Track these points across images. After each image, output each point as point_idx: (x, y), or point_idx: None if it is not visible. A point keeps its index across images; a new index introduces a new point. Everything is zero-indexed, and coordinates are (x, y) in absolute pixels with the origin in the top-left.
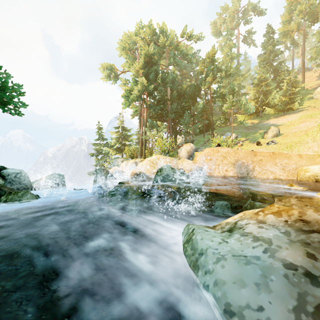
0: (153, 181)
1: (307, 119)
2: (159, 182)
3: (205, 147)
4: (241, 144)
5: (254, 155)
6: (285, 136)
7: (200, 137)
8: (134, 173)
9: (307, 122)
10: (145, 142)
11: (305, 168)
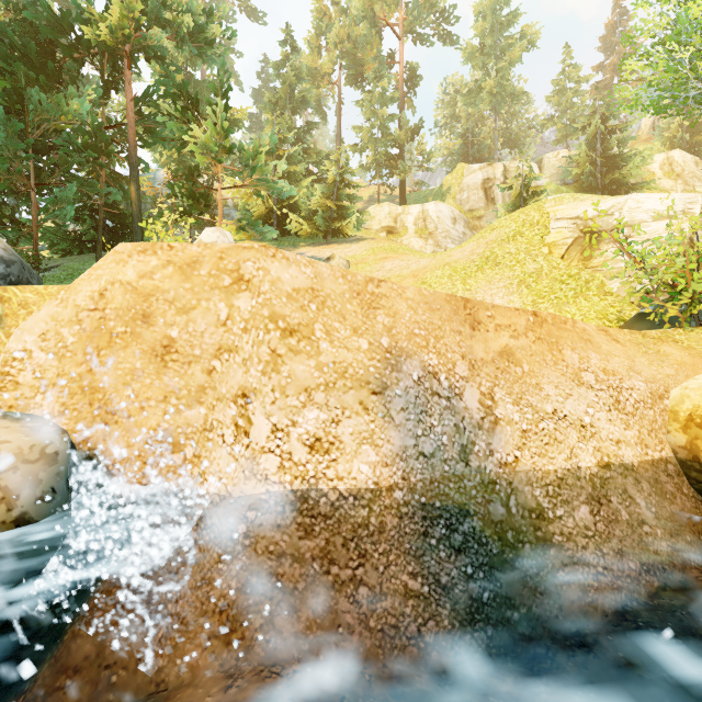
0: None
1: (391, 254)
2: None
3: None
4: None
5: (470, 321)
6: None
7: (80, 261)
8: None
9: (395, 259)
10: None
11: None
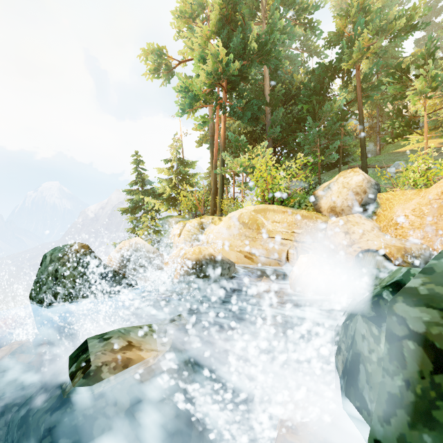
0: None
1: None
2: None
3: None
4: None
5: None
6: None
7: (329, 176)
8: (191, 261)
9: None
10: (221, 183)
11: None
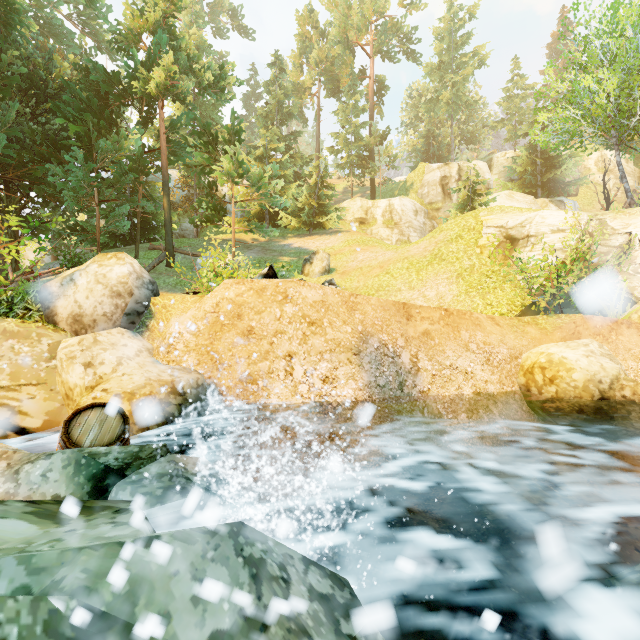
0: None
1: (363, 246)
2: None
3: None
4: None
5: (406, 316)
6: (344, 274)
7: None
8: None
9: (366, 251)
10: None
11: (559, 359)
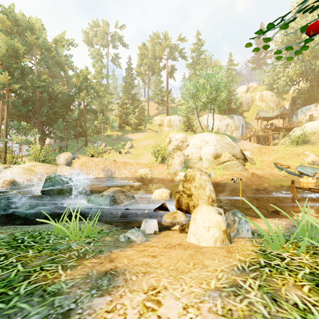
0: (43, 186)
1: (147, 138)
2: (50, 187)
3: (80, 153)
4: (109, 152)
5: (115, 163)
6: (135, 149)
7: (73, 142)
8: (8, 182)
9: (146, 140)
10: (5, 144)
11: (138, 171)
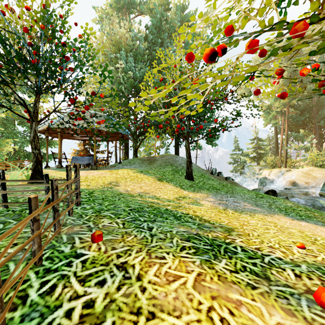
0: (321, 190)
1: None
2: None
3: None
4: None
5: None
6: None
7: None
8: (290, 182)
9: None
10: (286, 152)
11: None
